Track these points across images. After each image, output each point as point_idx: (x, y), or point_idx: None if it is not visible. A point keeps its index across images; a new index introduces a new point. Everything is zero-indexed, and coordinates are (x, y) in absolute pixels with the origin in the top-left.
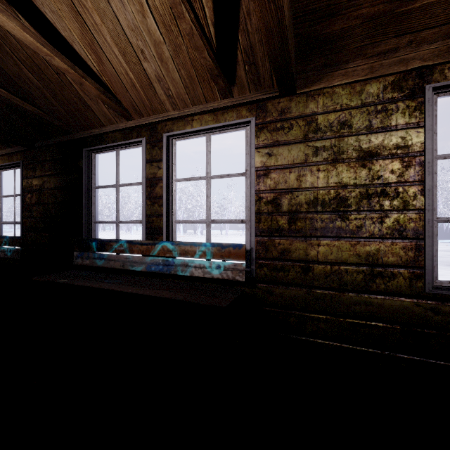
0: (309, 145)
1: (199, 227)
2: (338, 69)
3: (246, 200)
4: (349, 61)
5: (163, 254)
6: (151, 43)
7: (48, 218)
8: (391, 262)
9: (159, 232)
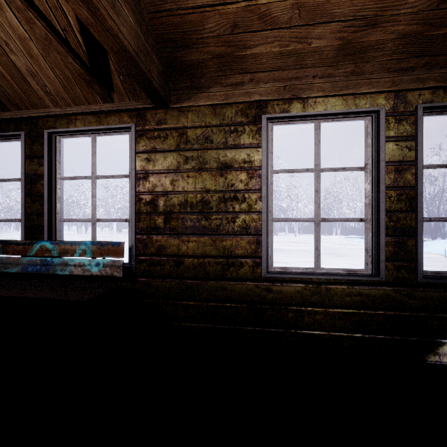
0: (181, 154)
1: None
2: (203, 91)
3: (130, 201)
4: (211, 86)
5: (41, 253)
6: (16, 37)
7: None
8: (241, 254)
9: (41, 231)
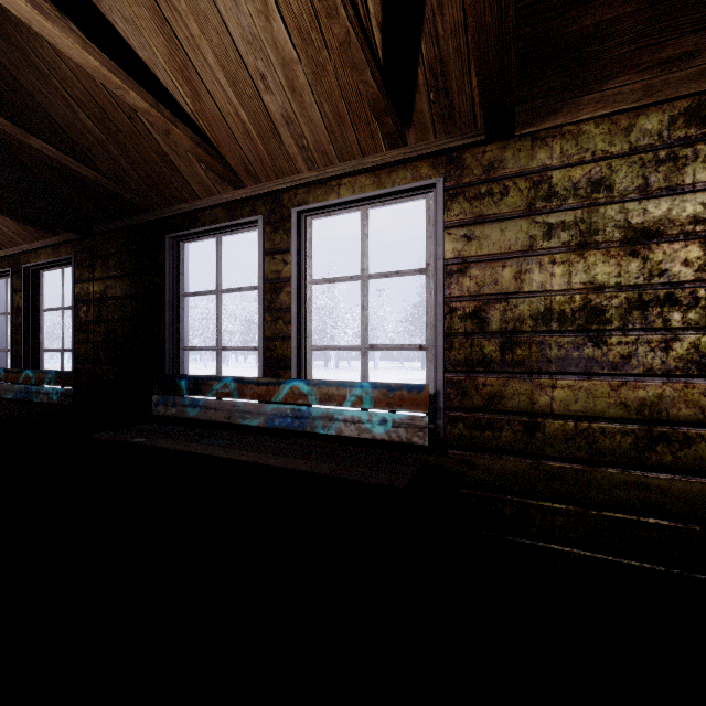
0: (537, 220)
1: (332, 356)
2: (588, 92)
3: (427, 313)
4: (609, 78)
5: (293, 399)
6: (278, 63)
7: (112, 342)
8: (685, 417)
9: (286, 365)
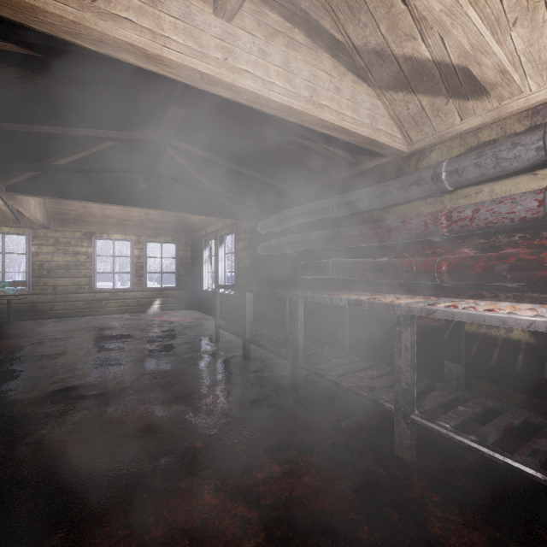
0: (56, 247)
1: None
2: (67, 225)
3: (27, 264)
4: (70, 224)
5: None
6: None
7: None
8: (84, 284)
9: None
